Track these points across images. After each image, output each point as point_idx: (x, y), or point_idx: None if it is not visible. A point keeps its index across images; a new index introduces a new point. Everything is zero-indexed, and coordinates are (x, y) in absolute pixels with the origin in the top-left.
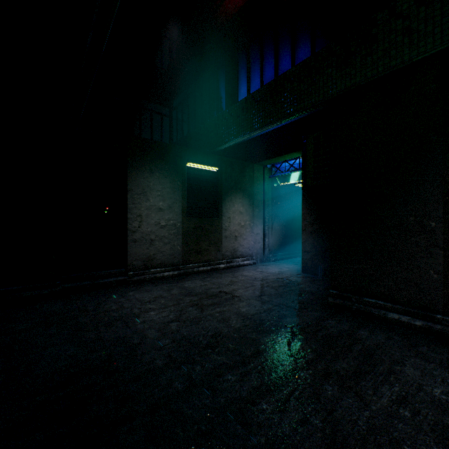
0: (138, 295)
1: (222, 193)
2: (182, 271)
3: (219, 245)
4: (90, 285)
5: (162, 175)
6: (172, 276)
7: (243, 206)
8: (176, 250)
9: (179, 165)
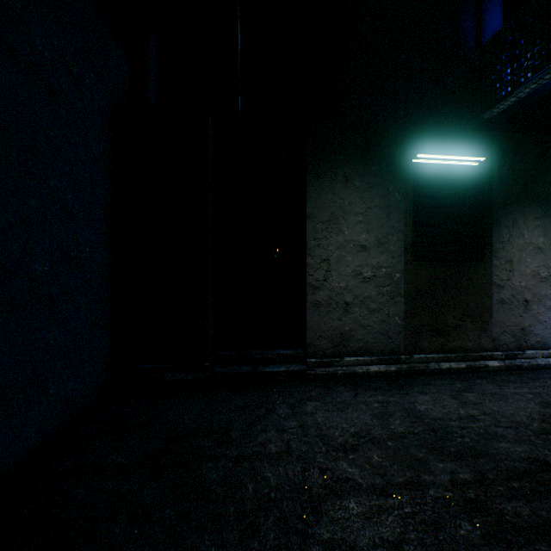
0: (321, 415)
1: (492, 209)
2: (405, 367)
3: (485, 320)
4: (249, 375)
5: (365, 183)
6: (385, 373)
7: (545, 235)
8: (391, 325)
9: (397, 161)
